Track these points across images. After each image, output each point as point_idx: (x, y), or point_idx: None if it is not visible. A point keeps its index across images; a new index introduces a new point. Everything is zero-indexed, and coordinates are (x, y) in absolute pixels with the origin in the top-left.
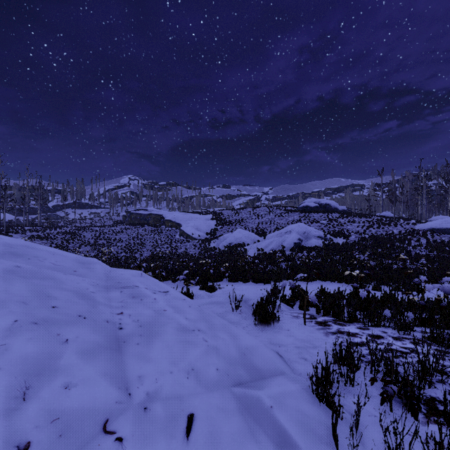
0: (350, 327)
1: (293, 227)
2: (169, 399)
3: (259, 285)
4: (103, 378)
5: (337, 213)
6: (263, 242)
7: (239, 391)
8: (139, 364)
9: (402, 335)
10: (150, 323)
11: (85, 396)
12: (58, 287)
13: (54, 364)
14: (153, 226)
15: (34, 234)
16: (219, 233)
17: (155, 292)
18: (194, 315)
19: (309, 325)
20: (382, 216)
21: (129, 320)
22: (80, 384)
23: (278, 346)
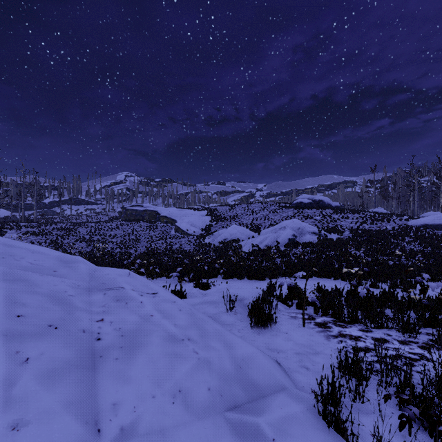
0: (352, 329)
1: (287, 223)
2: (149, 434)
3: (254, 281)
4: (67, 410)
5: (330, 209)
6: (257, 238)
7: (234, 418)
8: (115, 386)
9: (408, 338)
10: (133, 332)
11: (38, 439)
12: (29, 290)
13: (3, 394)
14: (148, 222)
15: (29, 230)
16: (213, 229)
17: (142, 294)
18: (184, 320)
19: (308, 326)
20: (375, 212)
21: (110, 329)
22: (34, 421)
23: (277, 353)
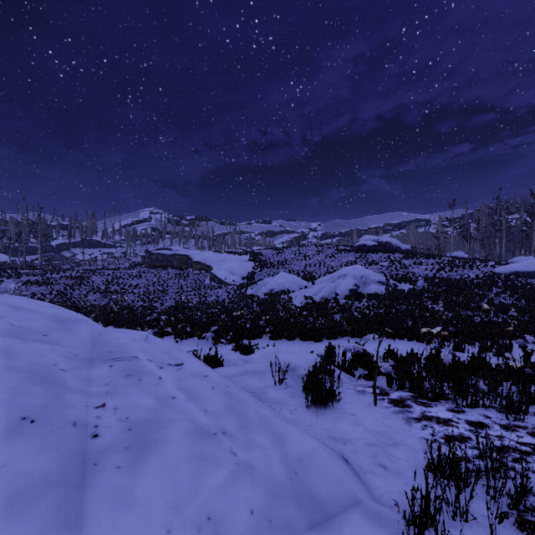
0: (438, 408)
1: (348, 270)
2: None
3: (308, 343)
4: None
5: (399, 253)
6: (311, 288)
7: None
8: (112, 515)
9: (512, 421)
10: (146, 423)
11: None
12: (1, 365)
13: None
14: (178, 269)
15: (31, 279)
16: (257, 278)
17: (161, 367)
18: (218, 403)
19: (381, 405)
20: (453, 256)
21: (113, 419)
22: None
23: (342, 444)
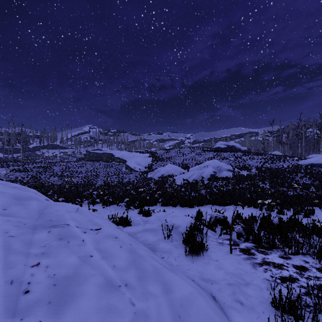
0: (273, 256)
1: (209, 162)
2: None
3: (185, 208)
4: None
5: (240, 152)
6: (187, 174)
7: None
8: None
9: None
10: (68, 279)
11: None
12: None
13: None
14: (106, 162)
15: (15, 168)
16: (154, 167)
17: (85, 231)
18: (124, 259)
19: (235, 253)
20: (273, 154)
21: (43, 276)
22: None
23: (211, 284)
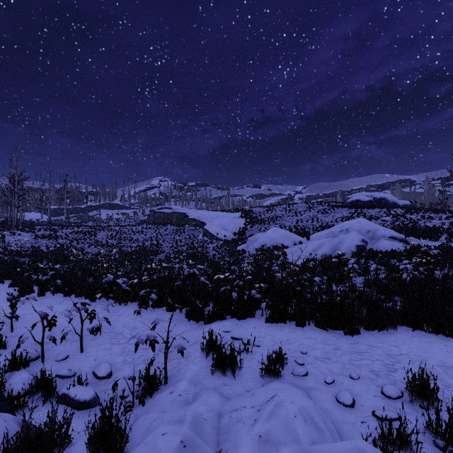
0: None
1: (351, 224)
2: None
3: (334, 336)
4: None
5: (398, 208)
6: (308, 244)
7: None
8: None
9: None
10: None
11: None
12: None
13: None
14: (175, 225)
15: (46, 233)
16: (248, 233)
17: None
18: None
19: None
20: None
21: None
22: None
23: None
